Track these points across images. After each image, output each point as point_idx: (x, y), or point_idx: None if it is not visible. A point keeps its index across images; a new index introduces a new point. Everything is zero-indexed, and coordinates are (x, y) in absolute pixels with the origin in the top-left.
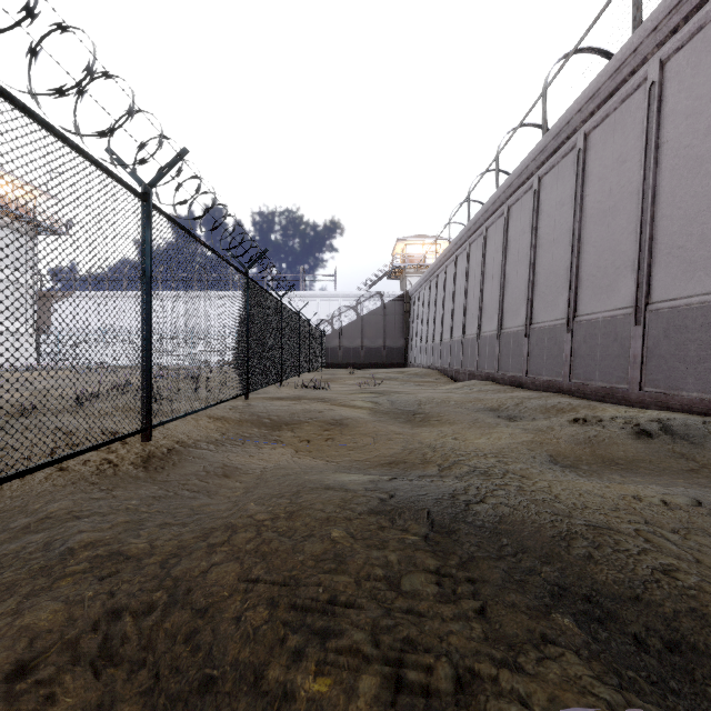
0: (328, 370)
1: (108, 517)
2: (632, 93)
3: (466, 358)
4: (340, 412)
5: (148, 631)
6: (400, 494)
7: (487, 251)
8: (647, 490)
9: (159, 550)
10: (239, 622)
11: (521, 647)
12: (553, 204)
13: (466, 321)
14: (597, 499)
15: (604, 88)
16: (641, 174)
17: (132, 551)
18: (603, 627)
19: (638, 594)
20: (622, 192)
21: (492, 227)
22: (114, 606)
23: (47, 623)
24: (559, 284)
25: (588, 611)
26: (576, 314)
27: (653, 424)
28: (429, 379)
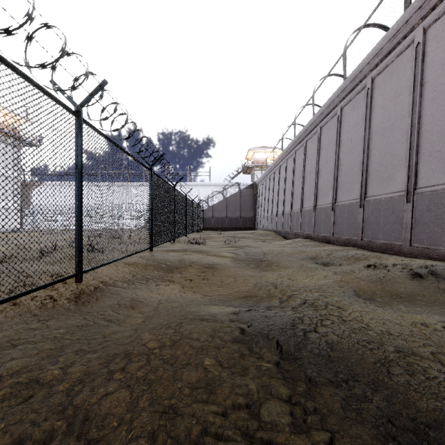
0: (205, 232)
1: (38, 344)
2: (404, 51)
3: (293, 224)
4: (212, 260)
5: None
6: (255, 325)
7: (306, 156)
8: (430, 319)
9: (69, 376)
10: None
11: None
12: (350, 125)
13: (293, 201)
14: (396, 327)
15: (385, 48)
16: (410, 104)
17: (47, 378)
18: None
19: None
20: (397, 116)
21: (310, 140)
22: (20, 435)
23: None
24: (354, 177)
25: (418, 440)
26: (366, 196)
27: (422, 269)
28: (269, 237)
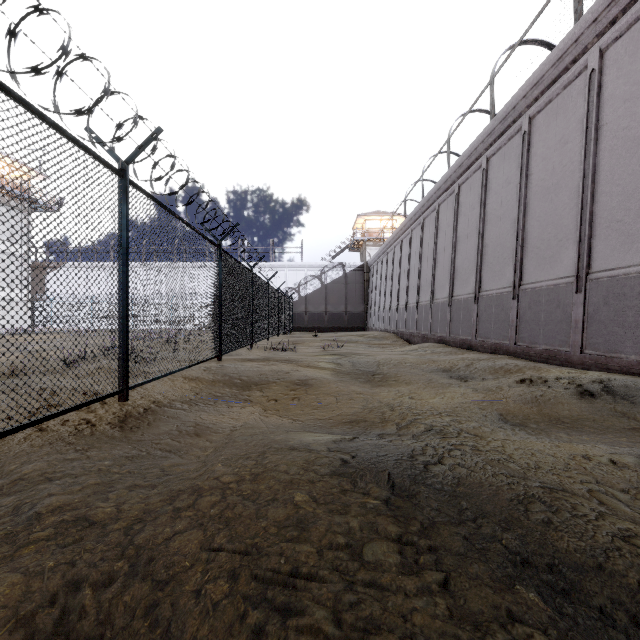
0: (295, 333)
1: (79, 478)
2: (573, 80)
3: (420, 322)
4: (305, 373)
5: (107, 604)
6: (361, 455)
7: (439, 225)
8: (595, 450)
9: (125, 514)
10: (199, 596)
11: (488, 626)
12: (500, 183)
13: (420, 289)
14: (548, 459)
15: (548, 75)
16: (582, 154)
17: (98, 516)
18: (568, 599)
19: (600, 564)
20: (564, 171)
21: (444, 203)
22: (75, 577)
23: (2, 598)
24: (505, 256)
25: (551, 582)
26: (521, 283)
27: (595, 385)
28: (386, 341)
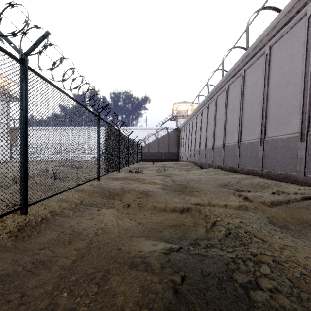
0: (143, 162)
1: None
2: (297, 23)
3: (207, 157)
4: (147, 188)
5: None
6: (189, 278)
7: (217, 107)
8: None
9: None
10: None
11: None
12: (252, 83)
13: (206, 140)
14: None
15: (281, 21)
16: (304, 63)
17: None
18: None
19: None
20: (292, 74)
21: (220, 95)
22: None
23: None
24: (255, 122)
25: None
26: (265, 137)
27: None
28: (189, 167)
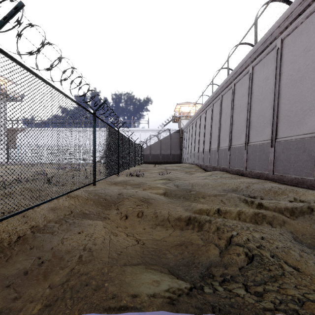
0: (144, 165)
1: None
2: (314, 12)
3: (211, 159)
4: (148, 194)
5: None
6: None
7: (222, 107)
8: None
9: None
10: None
11: None
12: (261, 80)
13: (211, 142)
14: None
15: (295, 11)
16: None
17: None
18: None
19: None
20: (307, 68)
21: (225, 94)
22: None
23: None
24: (265, 122)
25: None
26: (276, 137)
27: None
28: (193, 169)
